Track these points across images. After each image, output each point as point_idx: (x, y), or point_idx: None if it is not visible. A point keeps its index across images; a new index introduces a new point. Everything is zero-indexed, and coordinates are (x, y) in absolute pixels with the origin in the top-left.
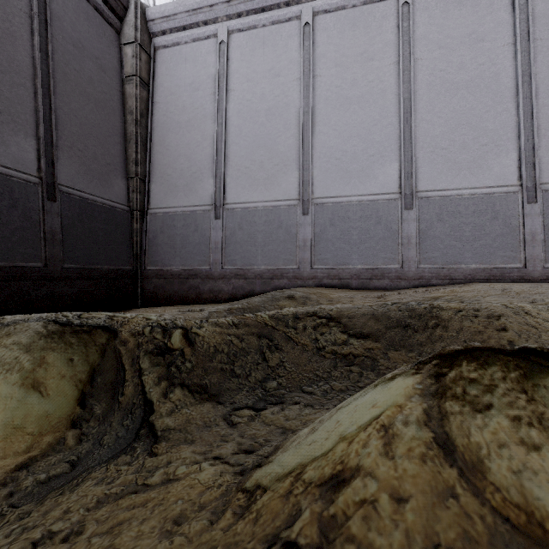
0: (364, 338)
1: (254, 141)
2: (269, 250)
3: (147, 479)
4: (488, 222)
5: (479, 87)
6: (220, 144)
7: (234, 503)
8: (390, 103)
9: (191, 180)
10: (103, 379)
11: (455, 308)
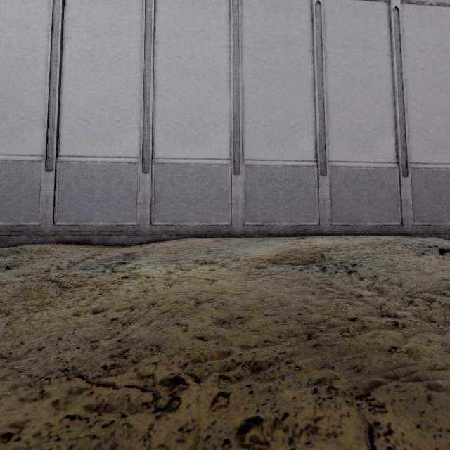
0: None
1: None
2: (9, 205)
3: None
4: (207, 188)
5: (205, 76)
6: None
7: None
8: (135, 76)
9: None
10: None
11: None
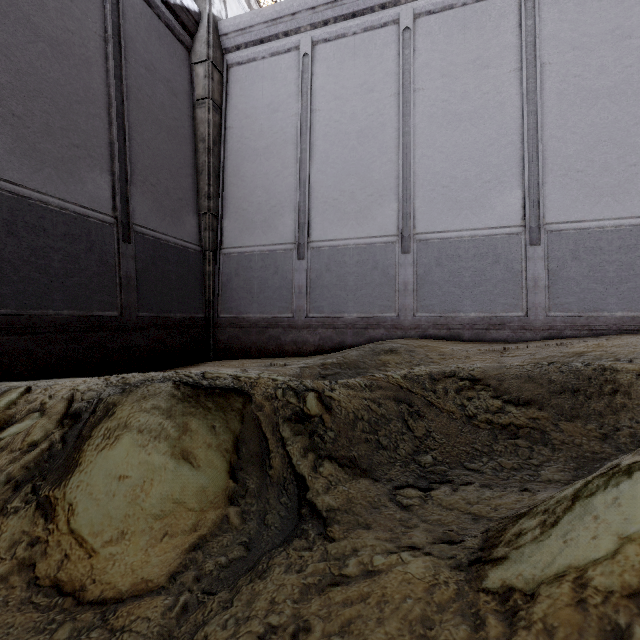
0: (524, 405)
1: (343, 168)
2: (362, 294)
3: (342, 569)
4: (638, 260)
5: (626, 94)
6: (303, 173)
7: (486, 607)
8: (510, 118)
9: (270, 215)
10: (247, 449)
11: (634, 370)
